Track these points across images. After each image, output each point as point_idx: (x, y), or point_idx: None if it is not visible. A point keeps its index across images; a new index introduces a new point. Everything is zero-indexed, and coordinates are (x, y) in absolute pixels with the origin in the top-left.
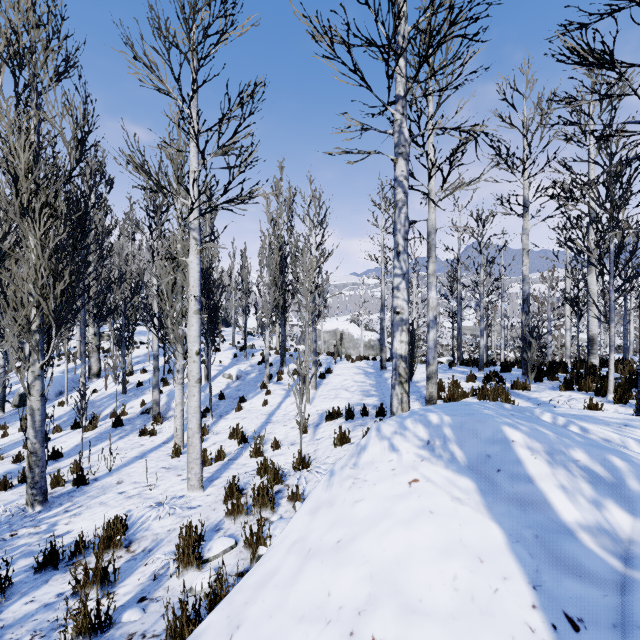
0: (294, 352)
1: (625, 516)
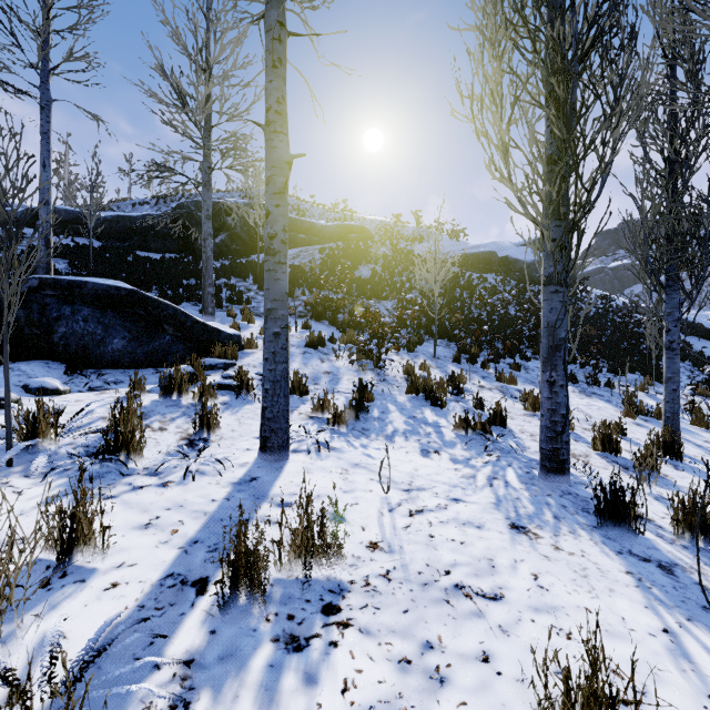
0: None
1: None
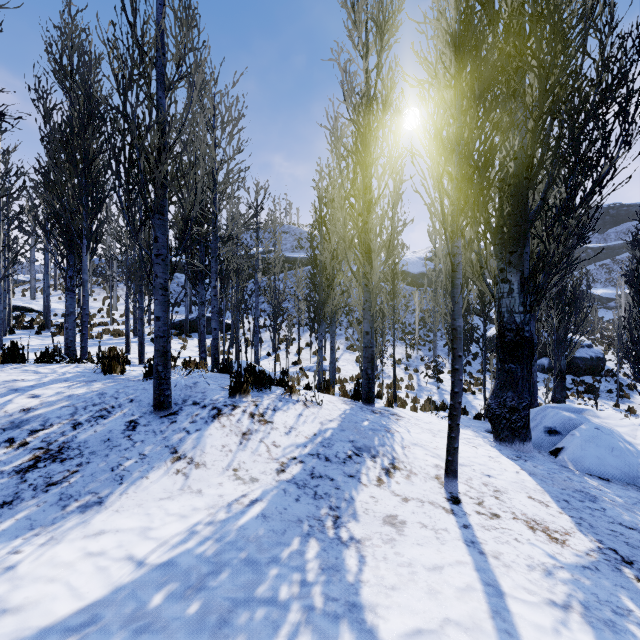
0: None
1: None
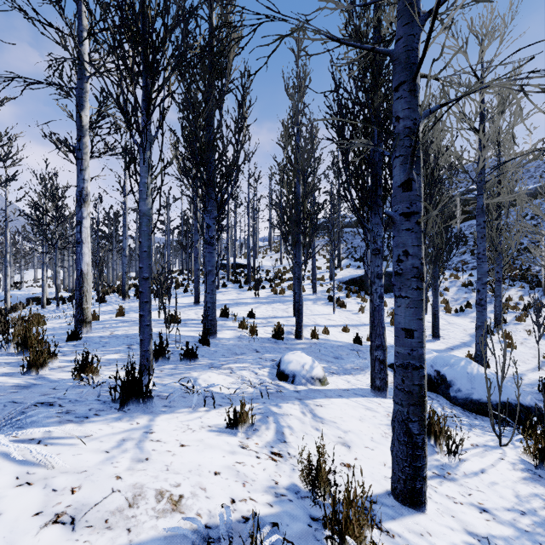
0: None
1: None
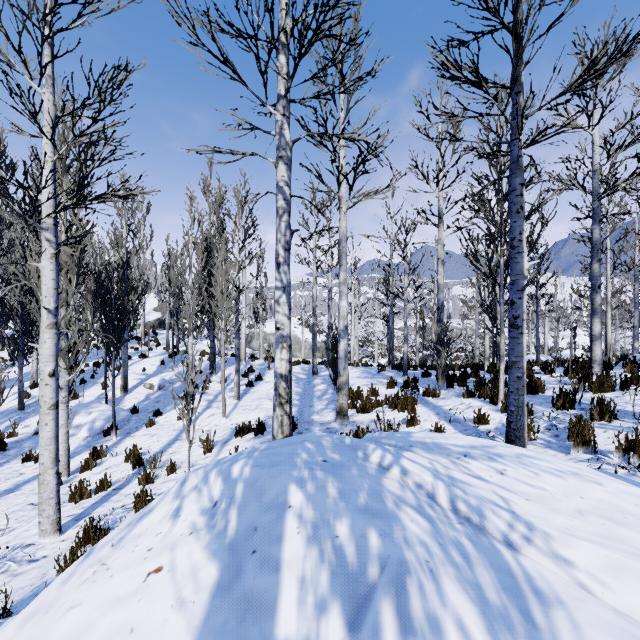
0: (230, 357)
1: (340, 629)
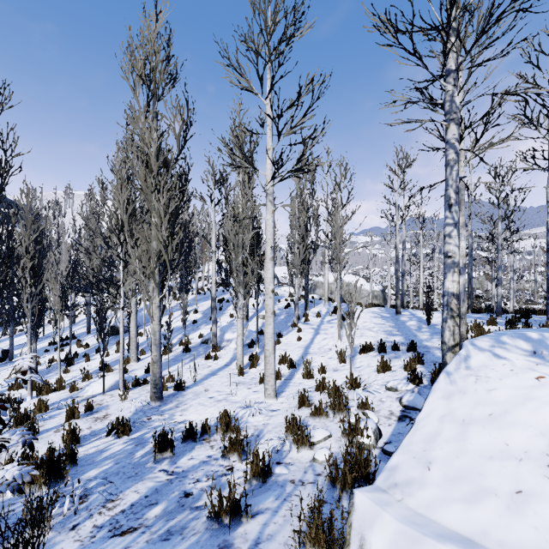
0: (312, 299)
1: None
